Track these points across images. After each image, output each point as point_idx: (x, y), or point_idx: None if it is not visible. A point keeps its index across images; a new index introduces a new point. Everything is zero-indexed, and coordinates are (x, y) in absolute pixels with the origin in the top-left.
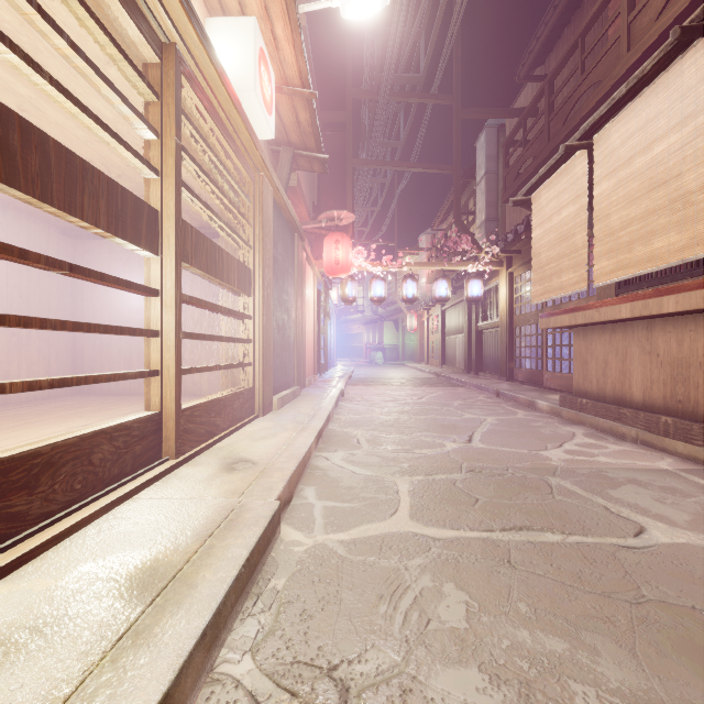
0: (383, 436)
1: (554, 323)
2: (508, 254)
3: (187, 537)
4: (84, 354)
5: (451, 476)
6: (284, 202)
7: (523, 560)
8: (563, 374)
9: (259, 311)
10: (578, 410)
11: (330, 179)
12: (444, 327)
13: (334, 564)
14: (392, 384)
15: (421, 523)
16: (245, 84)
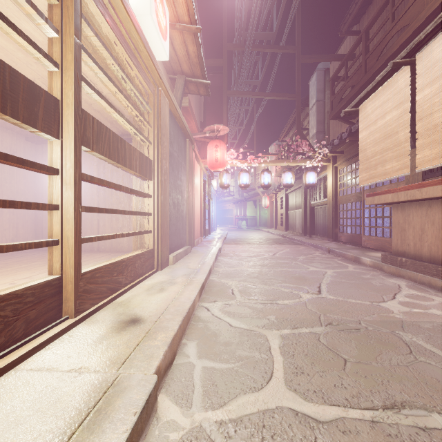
0: (251, 286)
1: (379, 201)
2: (335, 154)
3: None
4: (42, 223)
5: (314, 330)
6: (178, 113)
7: None
8: (377, 237)
9: (157, 192)
10: (398, 266)
11: (212, 105)
12: (287, 204)
13: None
14: (253, 243)
15: (299, 394)
16: (143, 9)
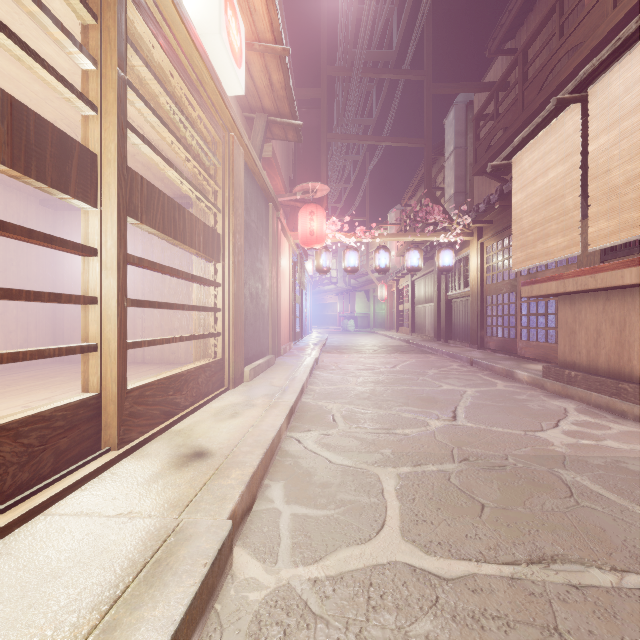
0: (360, 411)
1: (539, 291)
2: (480, 224)
3: (84, 600)
4: (63, 323)
5: (443, 468)
6: (257, 168)
7: (576, 627)
8: (539, 343)
9: (228, 279)
10: (565, 383)
11: (305, 155)
12: (414, 296)
13: (303, 632)
14: (365, 351)
15: (418, 546)
16: (209, 26)
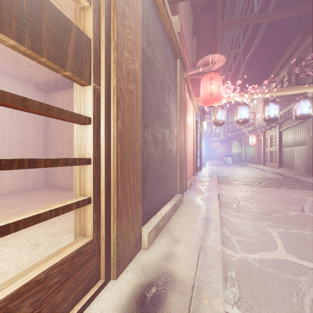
0: None
1: None
2: None
3: None
4: None
5: None
6: None
7: None
8: None
9: (107, 112)
10: None
11: (204, 45)
12: (281, 142)
13: None
14: (252, 184)
15: None
16: None
